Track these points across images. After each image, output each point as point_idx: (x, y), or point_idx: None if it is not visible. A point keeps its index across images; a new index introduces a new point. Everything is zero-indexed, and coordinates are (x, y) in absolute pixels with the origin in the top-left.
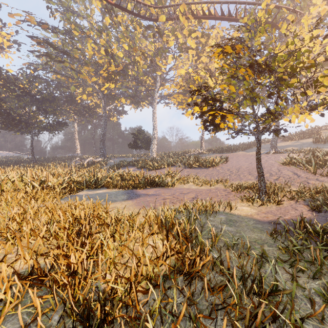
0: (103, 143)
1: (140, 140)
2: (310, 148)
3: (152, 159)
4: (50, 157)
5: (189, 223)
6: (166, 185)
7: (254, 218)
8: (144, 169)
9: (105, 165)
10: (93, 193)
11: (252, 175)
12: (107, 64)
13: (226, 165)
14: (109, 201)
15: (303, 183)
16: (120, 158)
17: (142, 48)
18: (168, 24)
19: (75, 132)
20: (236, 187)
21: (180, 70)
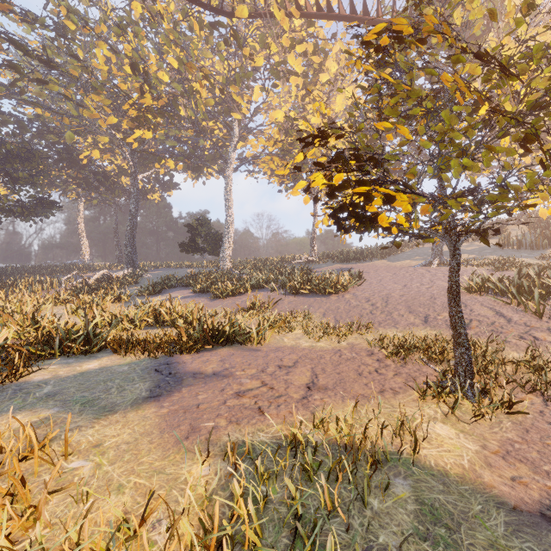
0: (132, 242)
1: (202, 237)
2: (499, 258)
3: (224, 272)
4: (29, 266)
5: (315, 548)
6: (248, 340)
7: (493, 491)
8: (206, 296)
9: (134, 284)
10: (69, 373)
11: (416, 313)
12: (138, 92)
13: (362, 289)
14: (94, 412)
15: (526, 339)
16: (166, 268)
17: (204, 67)
18: (253, 28)
19: (79, 219)
20: (395, 348)
21: (275, 113)
